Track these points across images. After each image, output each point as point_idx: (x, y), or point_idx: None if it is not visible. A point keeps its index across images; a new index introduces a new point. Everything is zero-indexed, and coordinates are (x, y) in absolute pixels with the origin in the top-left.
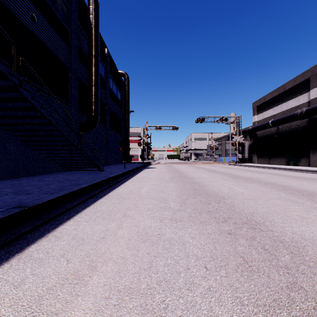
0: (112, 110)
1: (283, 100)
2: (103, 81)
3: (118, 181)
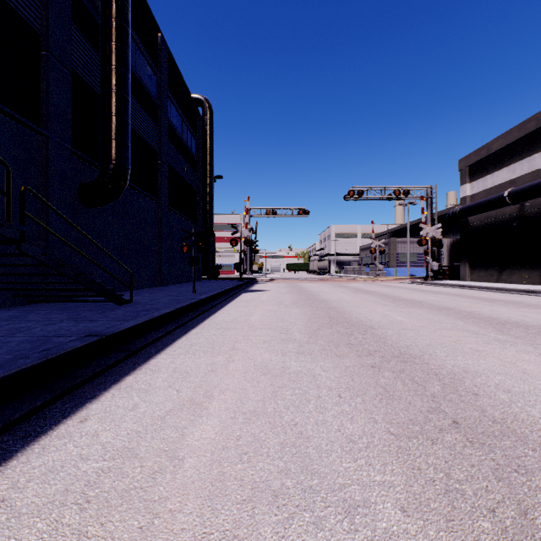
0: (176, 170)
1: (534, 147)
2: (152, 104)
3: (135, 349)
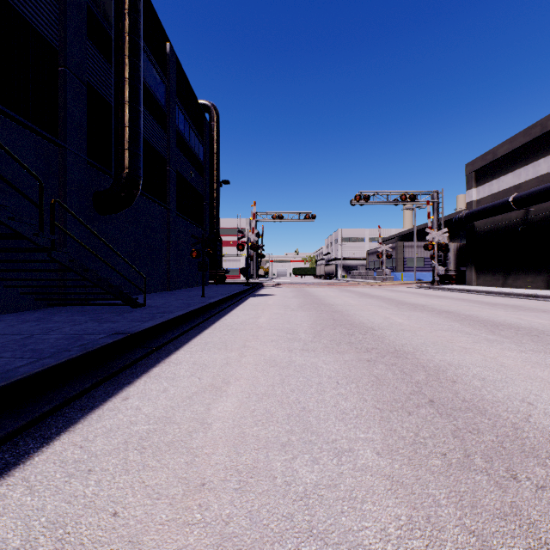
0: (183, 176)
1: (539, 153)
2: (161, 112)
3: (157, 346)
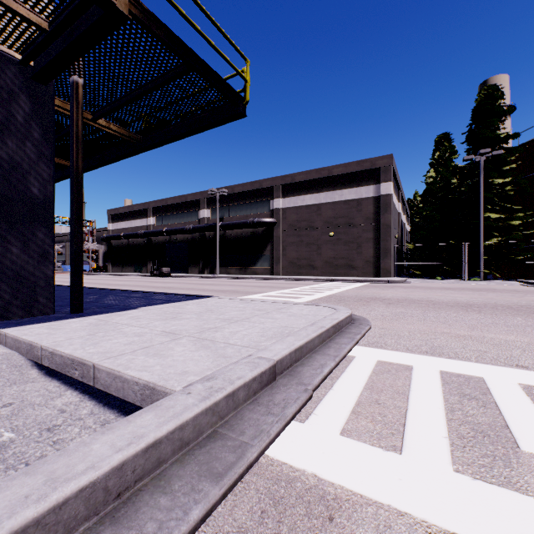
0: None
1: (132, 217)
2: None
3: None
